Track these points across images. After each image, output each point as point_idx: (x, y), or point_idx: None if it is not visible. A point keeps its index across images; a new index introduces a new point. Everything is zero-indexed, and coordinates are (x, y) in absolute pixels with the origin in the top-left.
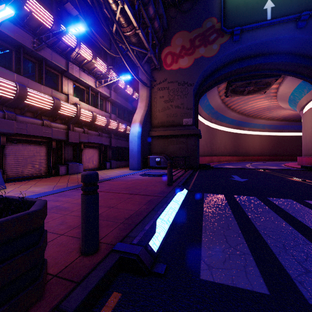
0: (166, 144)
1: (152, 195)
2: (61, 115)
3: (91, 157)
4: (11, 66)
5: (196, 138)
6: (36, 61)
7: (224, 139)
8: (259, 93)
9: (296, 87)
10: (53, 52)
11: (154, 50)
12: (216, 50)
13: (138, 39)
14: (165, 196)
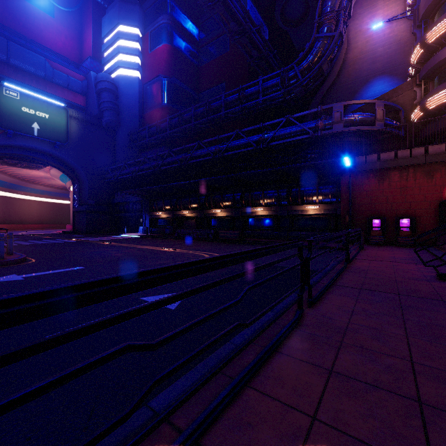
0: None
1: None
2: None
3: None
4: None
5: None
6: None
7: None
8: (33, 169)
9: (62, 175)
10: None
11: None
12: None
13: None
14: None
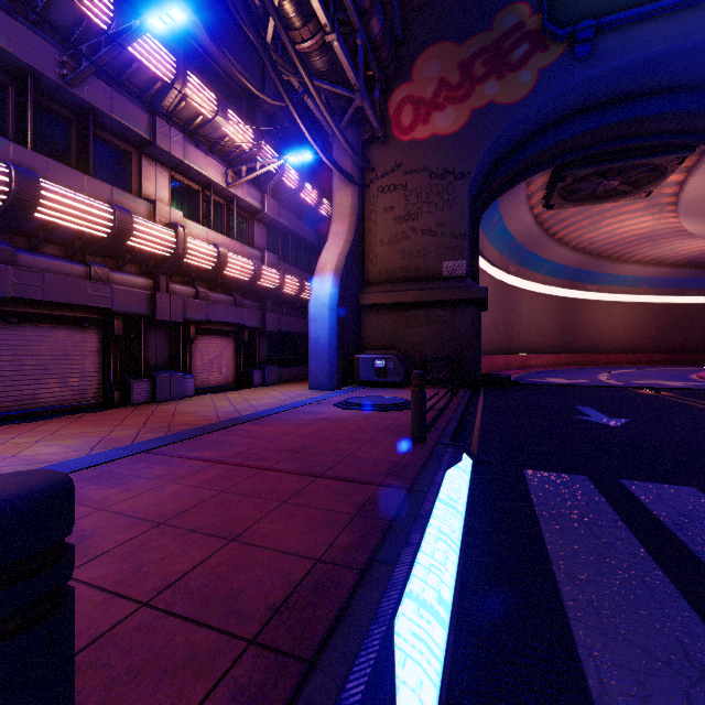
0: (400, 324)
1: (369, 480)
2: (135, 252)
3: (217, 358)
4: (5, 125)
5: (477, 310)
6: (72, 114)
7: (537, 312)
8: (633, 198)
9: None
10: (116, 92)
11: (370, 96)
12: (528, 86)
13: (330, 62)
14: (409, 485)
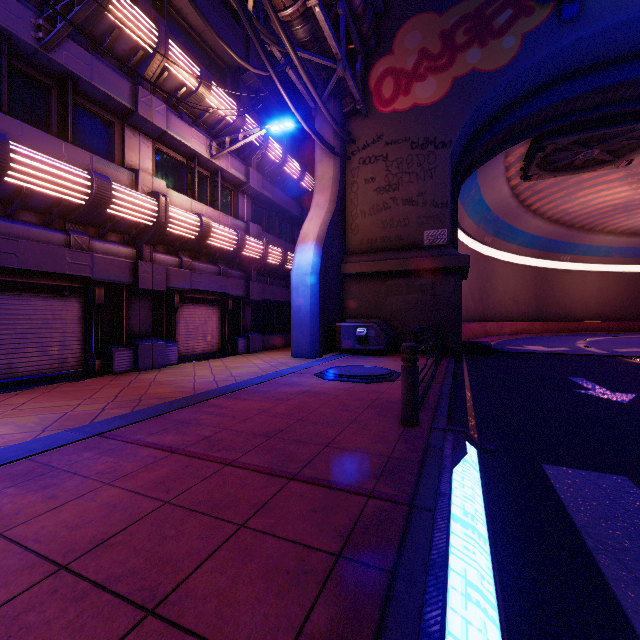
0: (381, 293)
1: (356, 486)
2: (115, 220)
3: (202, 326)
4: None
5: (459, 278)
6: (51, 82)
7: (511, 282)
8: (613, 166)
9: None
10: (97, 60)
11: (351, 70)
12: (511, 52)
13: (312, 30)
14: (409, 497)
